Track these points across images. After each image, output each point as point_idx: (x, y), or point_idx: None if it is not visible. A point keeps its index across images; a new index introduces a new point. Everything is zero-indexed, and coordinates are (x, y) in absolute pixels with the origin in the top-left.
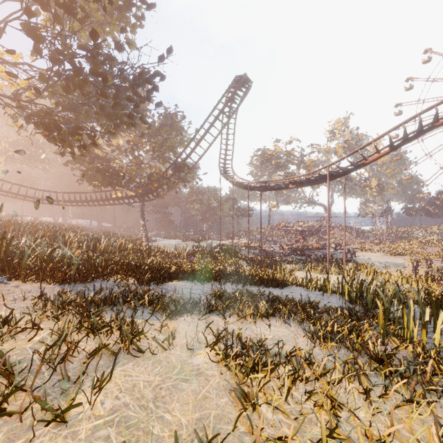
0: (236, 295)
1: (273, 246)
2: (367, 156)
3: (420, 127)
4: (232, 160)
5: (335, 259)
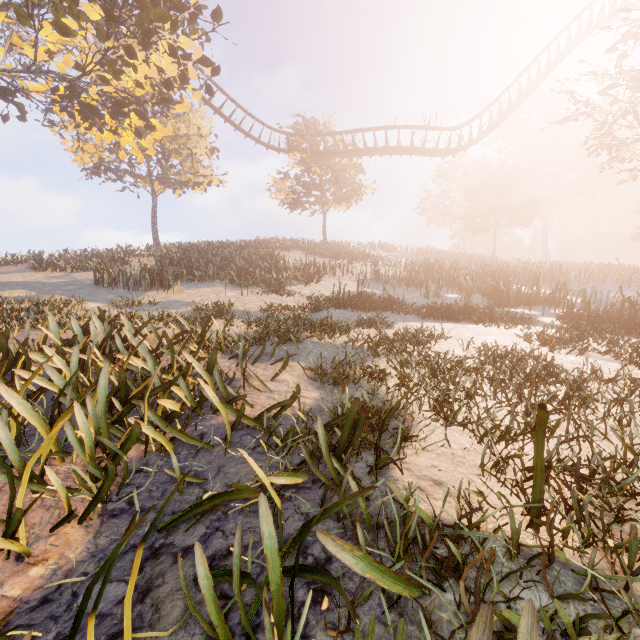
0: None
1: None
2: None
3: None
4: None
5: None
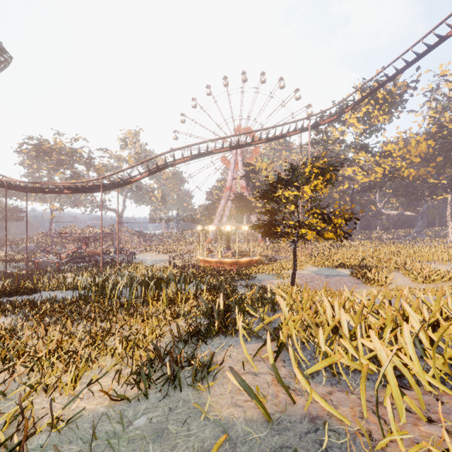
0: None
1: (49, 255)
2: (135, 175)
3: (166, 162)
4: None
5: (116, 262)
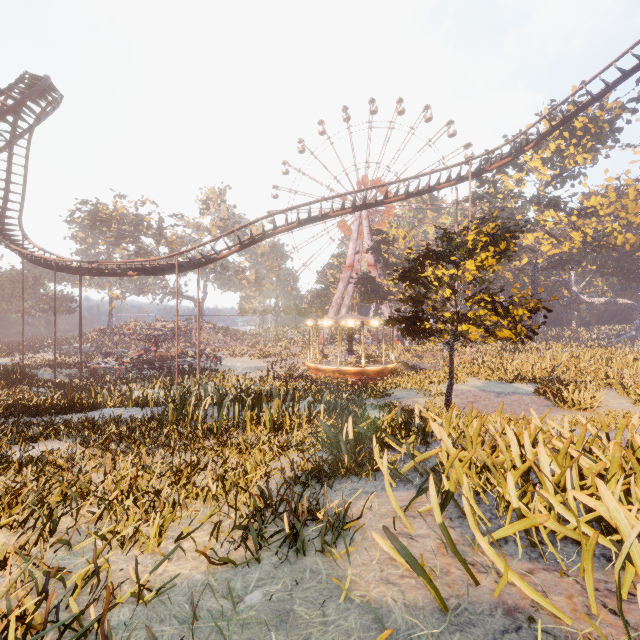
0: None
1: (108, 359)
2: (221, 250)
3: (263, 231)
4: (21, 212)
5: (195, 369)
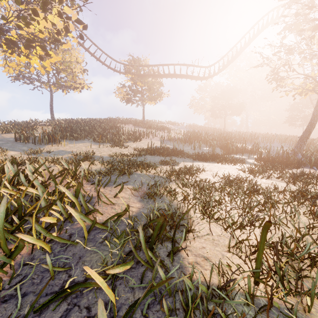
0: None
1: None
2: None
3: None
4: None
5: None
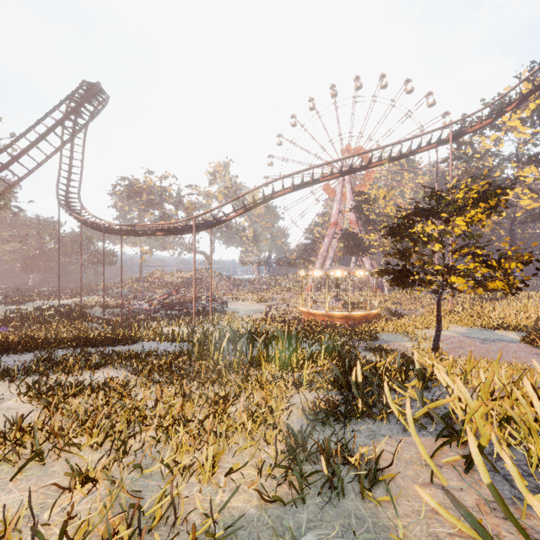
0: (68, 358)
1: (141, 302)
2: (229, 213)
3: (264, 196)
4: (80, 188)
5: (207, 311)
